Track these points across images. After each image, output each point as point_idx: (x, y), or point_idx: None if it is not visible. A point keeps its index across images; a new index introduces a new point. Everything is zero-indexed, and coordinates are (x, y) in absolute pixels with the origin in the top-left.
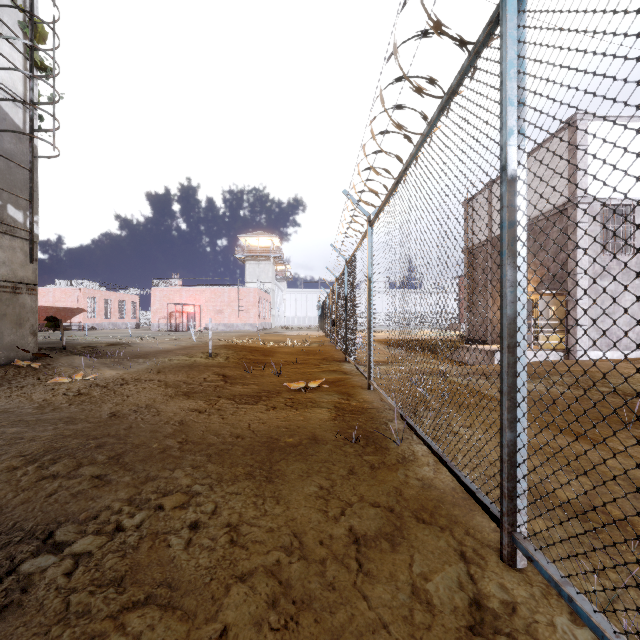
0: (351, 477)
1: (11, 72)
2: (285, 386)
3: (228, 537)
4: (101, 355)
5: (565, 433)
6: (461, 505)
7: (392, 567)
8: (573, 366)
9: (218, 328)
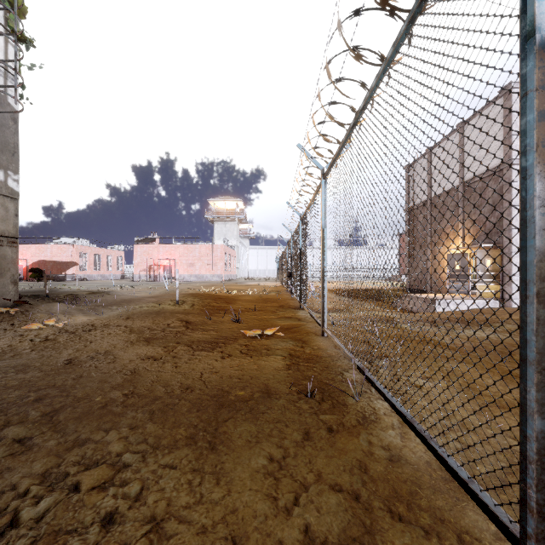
0: (306, 444)
1: None
2: (242, 332)
3: (145, 543)
4: (80, 302)
5: None
6: (443, 491)
7: None
8: (515, 314)
9: (190, 279)
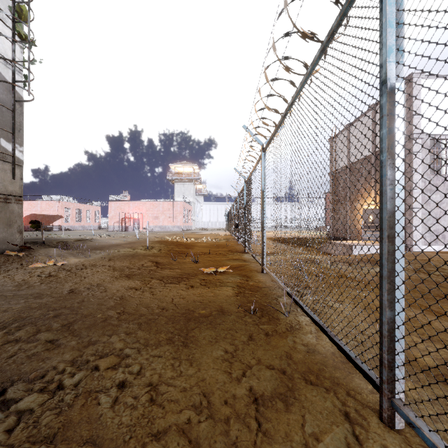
0: (250, 343)
1: (3, 43)
2: (201, 270)
3: (148, 396)
4: (70, 248)
5: (415, 307)
6: (341, 368)
7: (287, 427)
8: (412, 256)
9: (155, 229)
